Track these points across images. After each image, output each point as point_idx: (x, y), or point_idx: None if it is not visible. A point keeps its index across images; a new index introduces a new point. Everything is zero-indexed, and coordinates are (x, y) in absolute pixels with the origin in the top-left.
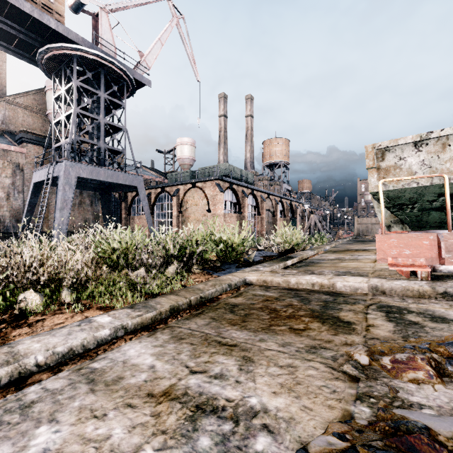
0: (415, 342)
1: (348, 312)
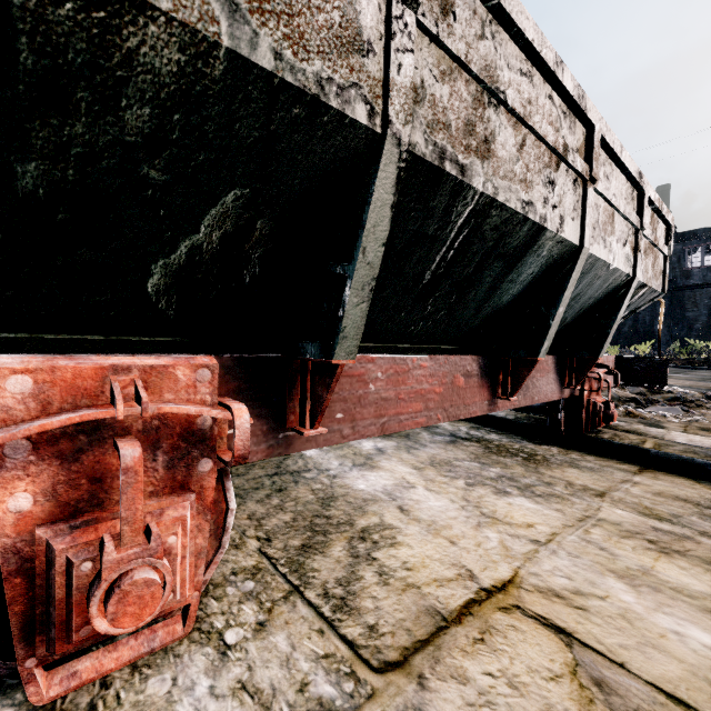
0: (654, 418)
1: (704, 435)
